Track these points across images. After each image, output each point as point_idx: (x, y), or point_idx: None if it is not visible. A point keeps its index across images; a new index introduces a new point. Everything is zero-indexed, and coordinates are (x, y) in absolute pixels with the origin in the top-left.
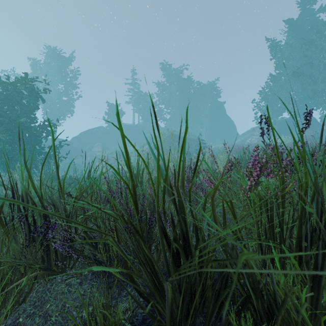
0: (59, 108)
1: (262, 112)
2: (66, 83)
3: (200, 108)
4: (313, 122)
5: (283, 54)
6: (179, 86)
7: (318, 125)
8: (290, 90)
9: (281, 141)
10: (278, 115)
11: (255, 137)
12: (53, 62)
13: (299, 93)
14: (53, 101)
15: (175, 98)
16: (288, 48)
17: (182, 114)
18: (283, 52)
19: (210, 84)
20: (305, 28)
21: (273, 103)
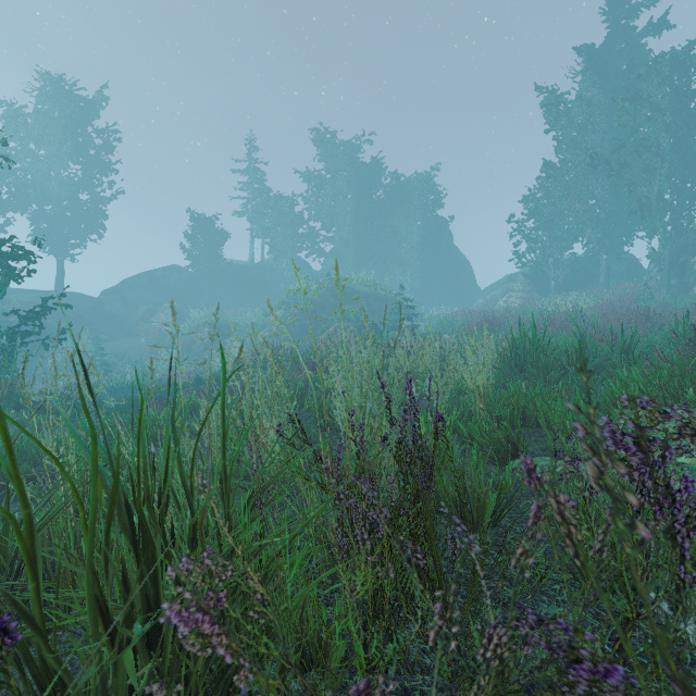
0: (72, 221)
1: (530, 241)
2: (88, 161)
3: (399, 230)
4: (632, 265)
5: (575, 118)
6: (352, 181)
7: (641, 272)
8: (589, 197)
9: (572, 305)
10: (563, 248)
11: (516, 294)
12: (55, 111)
13: (606, 203)
14: (55, 202)
15: (345, 207)
16: (584, 105)
17: (359, 243)
18: (576, 114)
19: (421, 180)
20: (619, 66)
21: (554, 222)
